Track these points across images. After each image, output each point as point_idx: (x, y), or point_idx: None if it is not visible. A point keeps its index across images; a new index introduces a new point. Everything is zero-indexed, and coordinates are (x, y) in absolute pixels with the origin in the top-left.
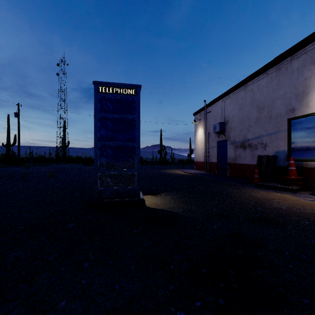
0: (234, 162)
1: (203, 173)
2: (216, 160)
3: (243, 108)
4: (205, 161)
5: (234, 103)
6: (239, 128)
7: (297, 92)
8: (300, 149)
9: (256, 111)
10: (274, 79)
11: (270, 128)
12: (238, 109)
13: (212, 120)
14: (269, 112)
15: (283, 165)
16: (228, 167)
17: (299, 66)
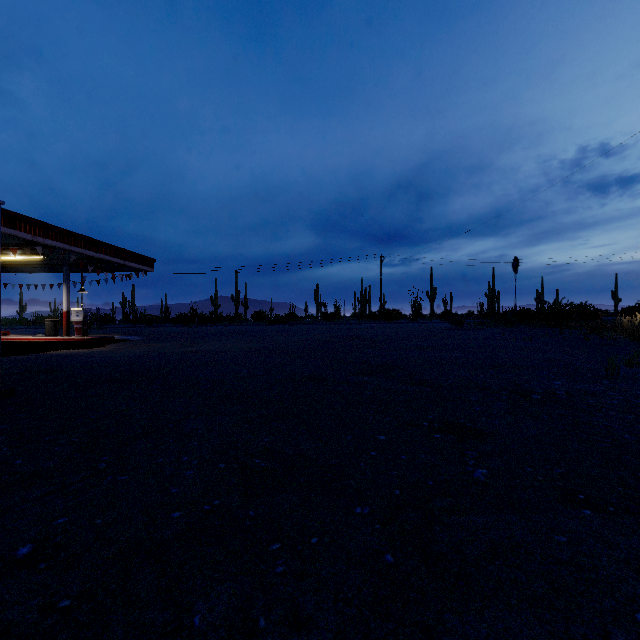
0: None
1: None
2: None
3: None
4: None
5: None
6: None
7: None
8: None
9: None
10: None
11: None
12: None
13: None
14: None
15: None
16: None
17: None
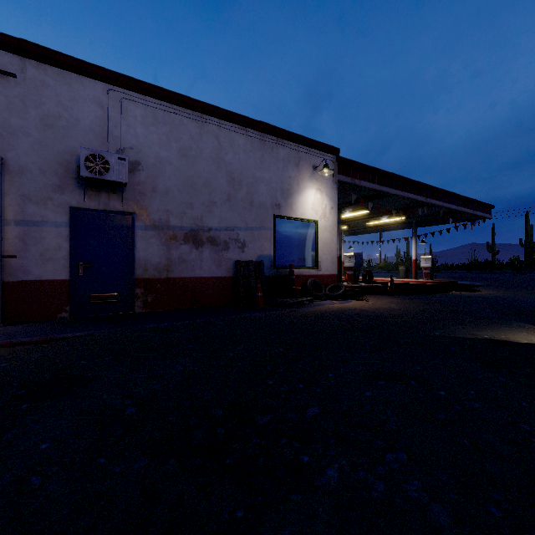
0: (165, 275)
1: (1, 330)
2: (69, 271)
3: (197, 159)
4: None
5: (165, 131)
6: (184, 197)
7: (283, 186)
8: (284, 255)
9: (227, 182)
10: (258, 150)
11: (252, 220)
12: (180, 152)
13: (35, 119)
14: (251, 196)
15: (269, 275)
16: (138, 290)
17: (285, 158)
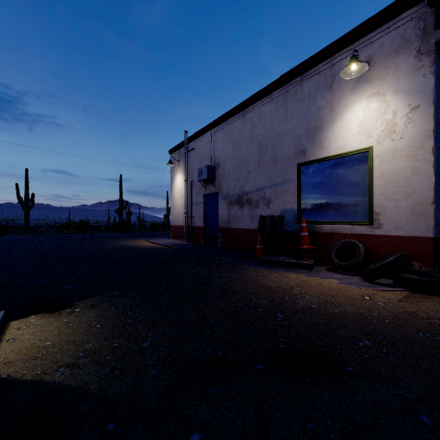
0: (228, 226)
1: (182, 243)
2: (203, 223)
3: (240, 145)
4: (186, 225)
5: (228, 138)
6: (235, 175)
7: (308, 127)
8: (313, 207)
9: (257, 151)
10: (281, 106)
11: (276, 177)
12: (233, 146)
13: (197, 162)
14: (275, 154)
15: (292, 230)
16: (219, 234)
17: (312, 90)
